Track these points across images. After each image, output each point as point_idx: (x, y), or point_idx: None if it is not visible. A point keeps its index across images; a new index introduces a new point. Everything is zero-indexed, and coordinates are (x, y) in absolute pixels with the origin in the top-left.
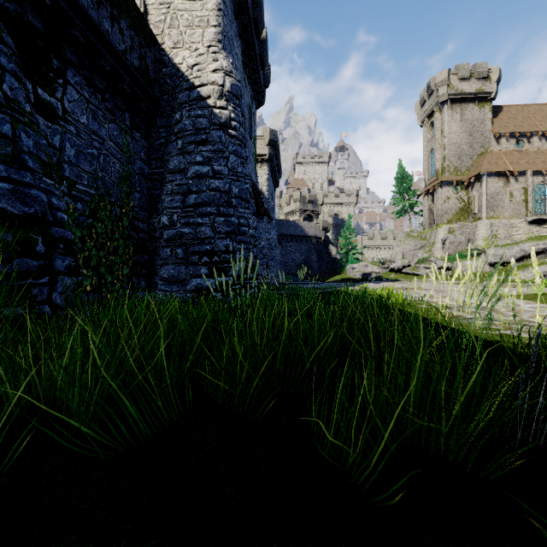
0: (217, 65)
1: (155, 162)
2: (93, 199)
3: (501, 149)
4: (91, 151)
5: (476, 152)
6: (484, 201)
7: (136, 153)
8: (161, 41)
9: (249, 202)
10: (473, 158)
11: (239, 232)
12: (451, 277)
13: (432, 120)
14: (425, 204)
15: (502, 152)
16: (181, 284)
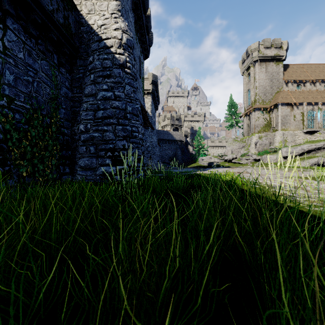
0: (117, 25)
1: (76, 89)
2: (28, 112)
3: (288, 89)
4: (27, 78)
5: (274, 91)
6: (279, 120)
7: (62, 82)
8: (79, 9)
9: (138, 116)
10: (273, 94)
11: (132, 136)
12: (261, 165)
13: (248, 72)
14: (244, 121)
15: (289, 91)
16: (93, 170)
